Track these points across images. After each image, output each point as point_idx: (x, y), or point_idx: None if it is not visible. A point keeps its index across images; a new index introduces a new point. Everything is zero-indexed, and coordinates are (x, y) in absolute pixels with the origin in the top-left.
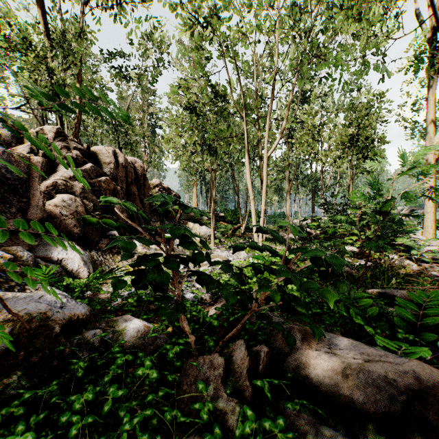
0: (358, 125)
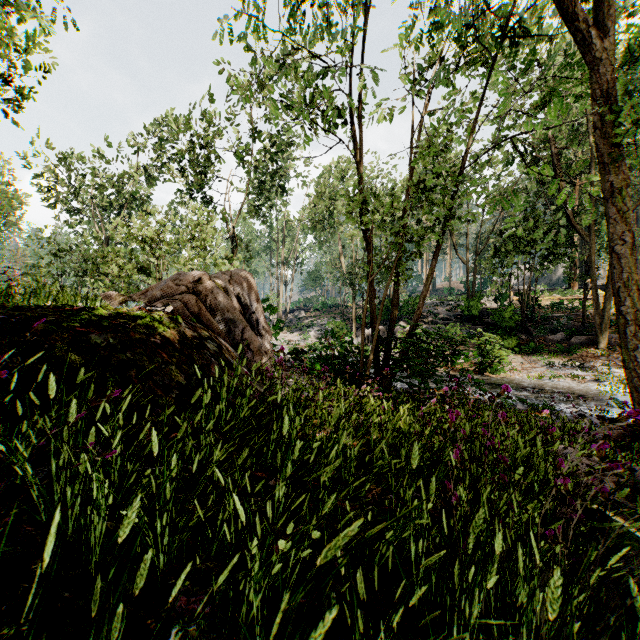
0: None
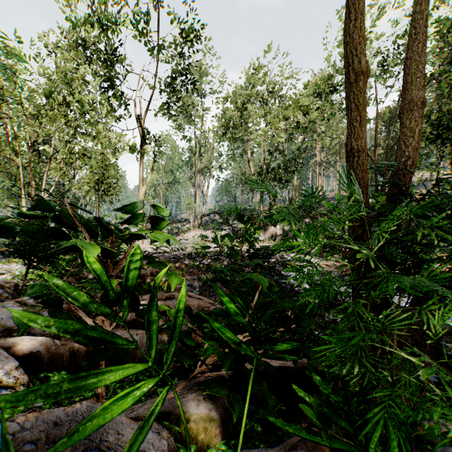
0: (103, 167)
